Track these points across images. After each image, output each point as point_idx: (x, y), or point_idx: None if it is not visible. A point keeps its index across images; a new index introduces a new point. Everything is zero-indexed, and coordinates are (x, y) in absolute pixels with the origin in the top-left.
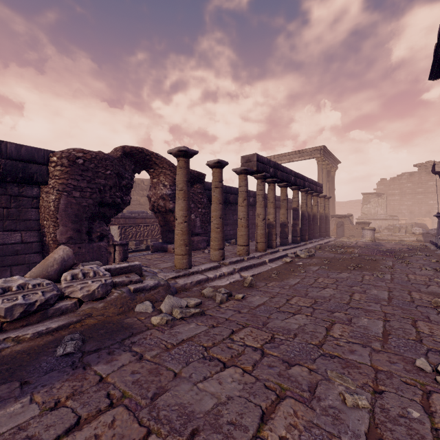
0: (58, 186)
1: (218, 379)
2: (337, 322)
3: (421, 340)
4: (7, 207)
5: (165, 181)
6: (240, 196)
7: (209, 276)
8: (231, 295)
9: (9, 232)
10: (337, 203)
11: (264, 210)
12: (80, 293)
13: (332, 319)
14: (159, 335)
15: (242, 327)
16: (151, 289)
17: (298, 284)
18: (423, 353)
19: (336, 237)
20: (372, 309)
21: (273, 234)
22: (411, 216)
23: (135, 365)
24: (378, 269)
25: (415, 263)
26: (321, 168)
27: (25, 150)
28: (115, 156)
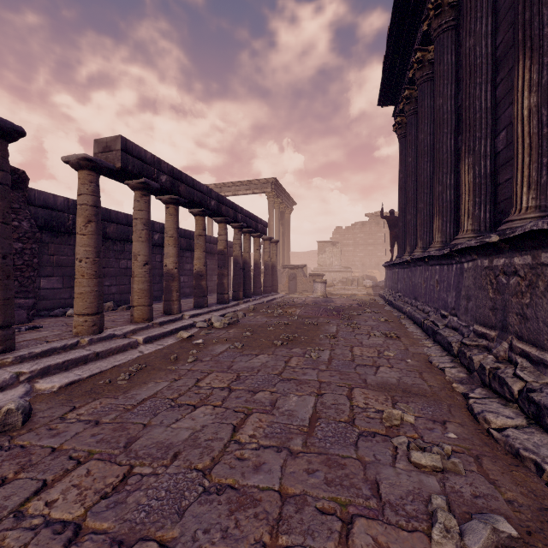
0: None
1: None
2: None
3: None
4: None
5: None
6: (78, 215)
7: None
8: None
9: None
10: (296, 253)
11: (147, 246)
12: None
13: None
14: None
15: None
16: None
17: (150, 400)
18: None
19: (288, 293)
20: (258, 487)
21: (173, 290)
22: (363, 269)
23: None
24: (316, 340)
25: (363, 326)
26: (272, 206)
27: None
28: None
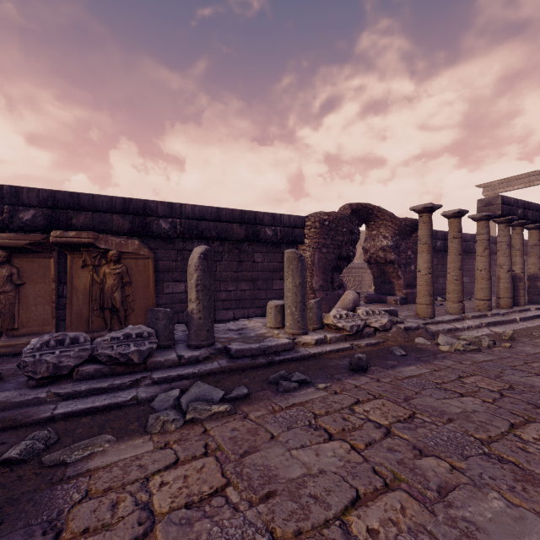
0: (313, 245)
1: (538, 378)
2: None
3: None
4: (281, 262)
5: (385, 232)
6: (479, 246)
7: (457, 326)
8: (495, 343)
9: (282, 280)
10: None
11: (509, 259)
12: (376, 324)
13: None
14: (459, 356)
15: (532, 362)
16: (415, 329)
17: None
18: None
19: None
20: None
21: (520, 288)
22: None
23: (462, 365)
24: None
25: None
26: None
27: (292, 218)
28: (346, 214)
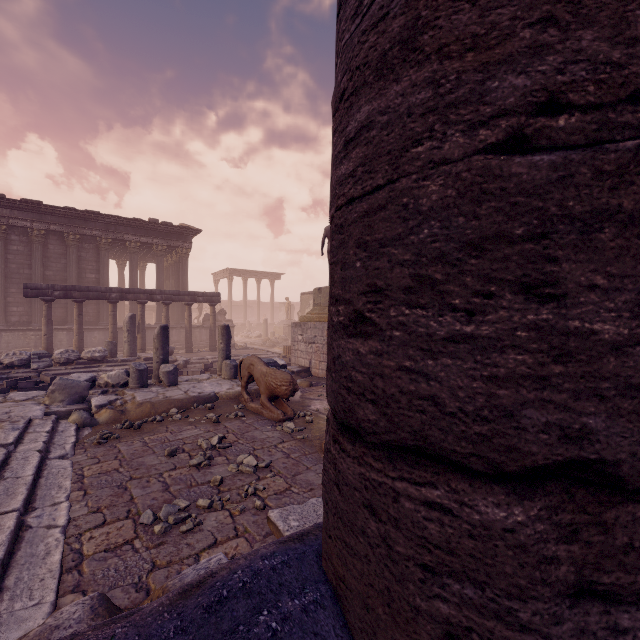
0: None
1: None
2: None
3: None
4: None
5: None
6: None
7: None
8: None
9: None
10: None
11: None
12: None
13: None
14: None
15: None
16: None
17: None
18: None
19: None
20: None
21: None
22: None
23: None
24: None
25: None
26: (229, 285)
27: None
28: None
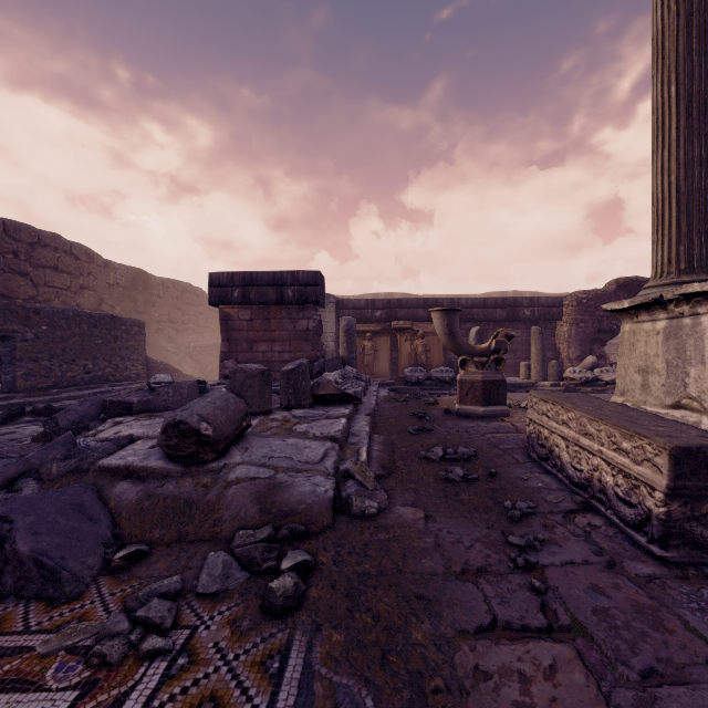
0: (570, 321)
1: None
2: None
3: None
4: None
5: None
6: None
7: None
8: None
9: None
10: None
11: None
12: (606, 378)
13: None
14: None
15: None
16: None
17: None
18: None
19: None
20: None
21: None
22: None
23: None
24: None
25: None
26: None
27: (549, 300)
28: (609, 290)
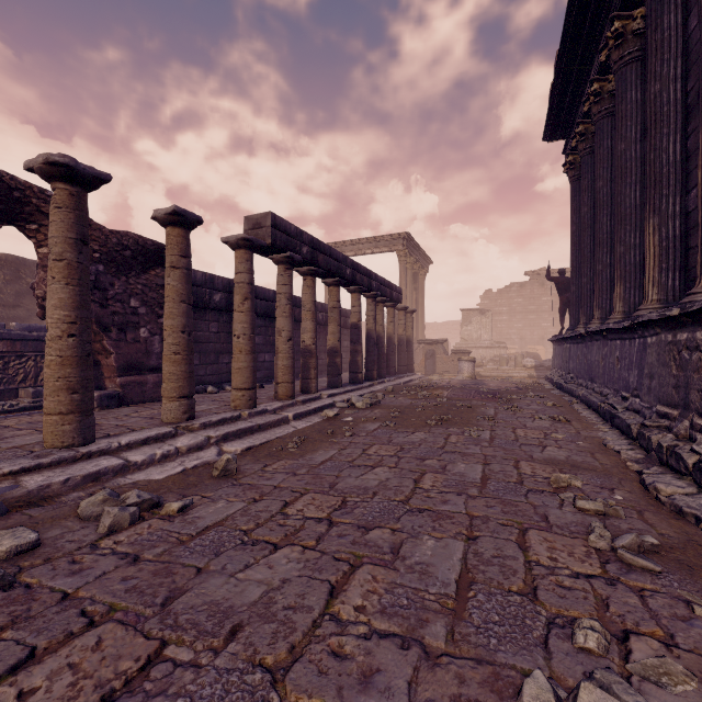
0: None
1: None
2: (367, 562)
3: (534, 591)
4: None
5: None
6: (236, 293)
7: (132, 458)
8: (156, 505)
9: None
10: (431, 324)
11: (290, 321)
12: None
13: (359, 552)
14: None
15: (81, 629)
16: None
17: (329, 461)
18: (540, 640)
19: (424, 374)
20: (449, 511)
21: (311, 367)
22: (522, 344)
23: None
24: (473, 422)
25: (526, 409)
26: (404, 267)
27: None
28: None
